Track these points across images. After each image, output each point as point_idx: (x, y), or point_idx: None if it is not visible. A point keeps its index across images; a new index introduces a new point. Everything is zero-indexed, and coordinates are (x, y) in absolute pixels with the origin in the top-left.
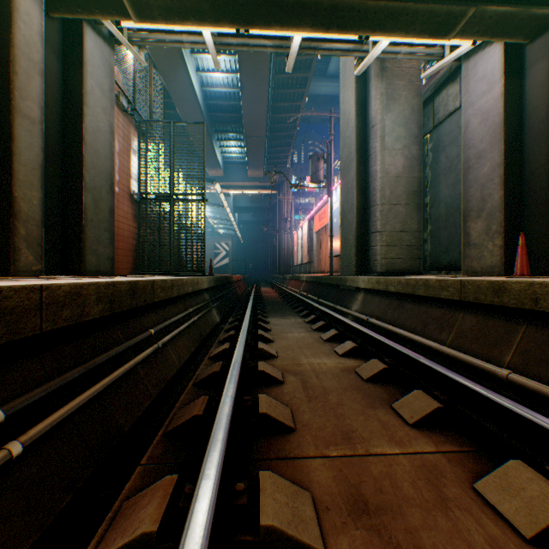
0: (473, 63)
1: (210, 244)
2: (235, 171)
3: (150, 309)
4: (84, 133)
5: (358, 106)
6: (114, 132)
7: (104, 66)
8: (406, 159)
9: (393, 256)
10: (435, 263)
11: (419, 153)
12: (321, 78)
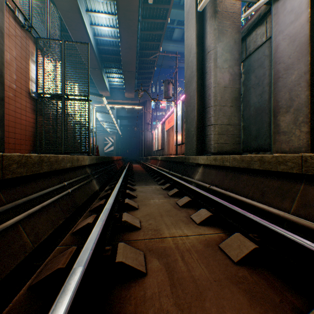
0: (283, 2)
1: (102, 138)
2: (117, 93)
3: None
4: None
5: (198, 39)
6: (2, 32)
7: None
8: (231, 75)
9: (222, 141)
10: (247, 147)
11: (239, 72)
12: (169, 41)
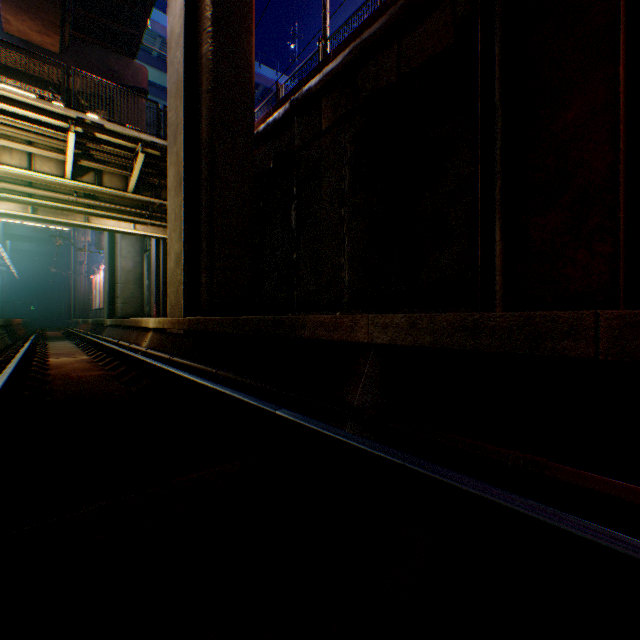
0: None
1: None
2: None
3: None
4: None
5: None
6: None
7: None
8: (135, 262)
9: (128, 309)
10: None
11: (142, 261)
12: None
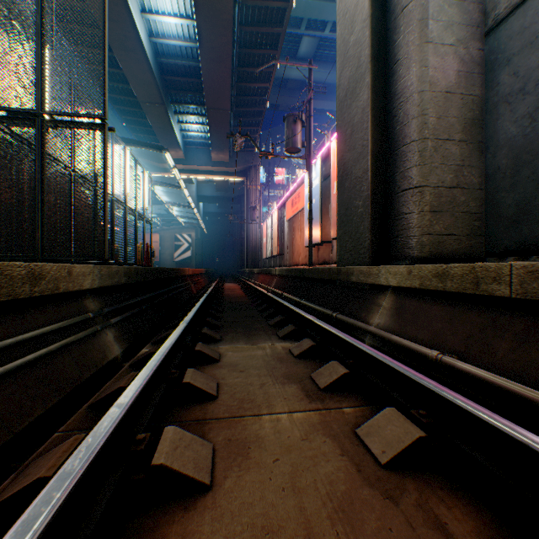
0: None
1: (171, 236)
2: (197, 153)
3: None
4: None
5: None
6: None
7: None
8: (461, 62)
9: (441, 229)
10: (487, 246)
11: (481, 56)
12: (291, 60)
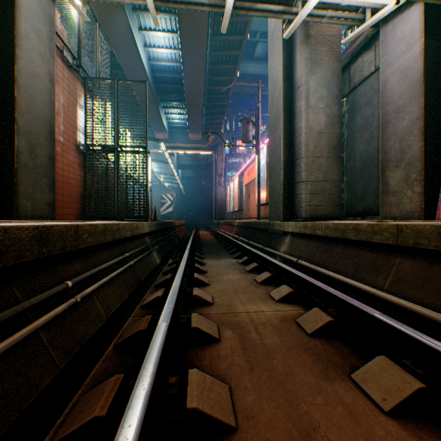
0: (392, 26)
1: (158, 195)
2: (178, 134)
3: (74, 256)
4: (16, 75)
5: (284, 70)
6: (54, 81)
7: (41, 13)
8: (327, 117)
9: (316, 203)
10: (351, 210)
11: (339, 112)
12: (249, 60)
